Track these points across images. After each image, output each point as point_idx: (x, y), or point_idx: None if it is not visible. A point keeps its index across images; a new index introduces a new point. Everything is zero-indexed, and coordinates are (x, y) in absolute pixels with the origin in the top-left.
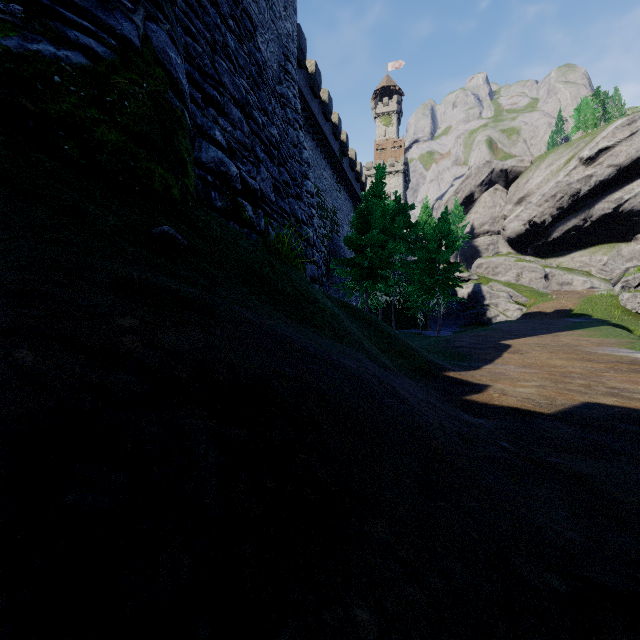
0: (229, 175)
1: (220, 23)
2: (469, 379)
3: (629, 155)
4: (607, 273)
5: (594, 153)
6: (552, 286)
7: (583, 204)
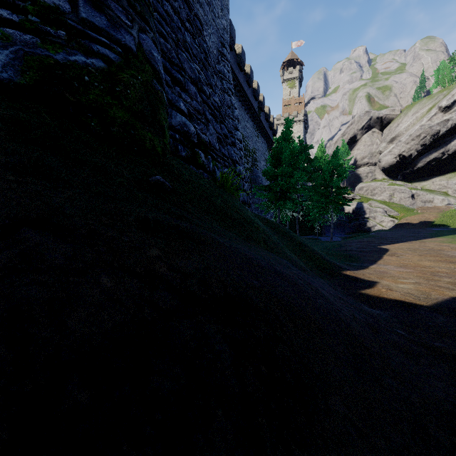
0: (189, 133)
1: (181, 26)
2: (361, 277)
3: None
4: None
5: (450, 103)
6: (417, 203)
7: (442, 141)
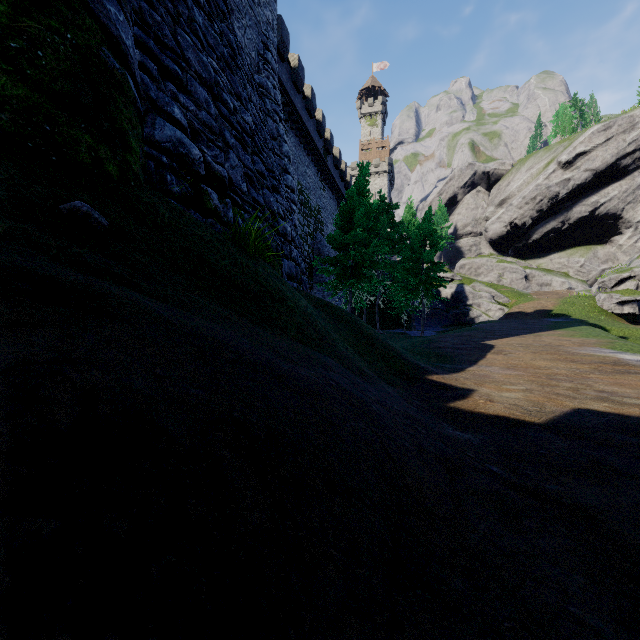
0: (190, 158)
1: None
2: (453, 383)
3: (605, 160)
4: (584, 274)
5: (572, 157)
6: (532, 287)
7: (561, 207)
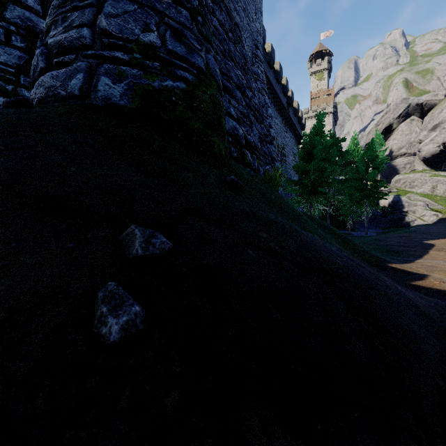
0: (238, 135)
1: (226, 37)
2: (409, 270)
3: None
4: None
5: None
6: None
7: None
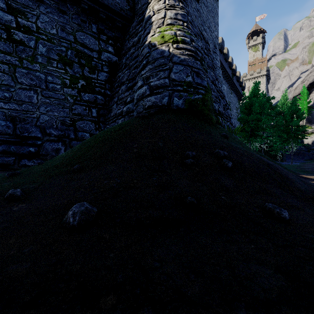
0: (215, 109)
1: (205, 55)
2: (311, 178)
3: None
4: None
5: None
6: None
7: None
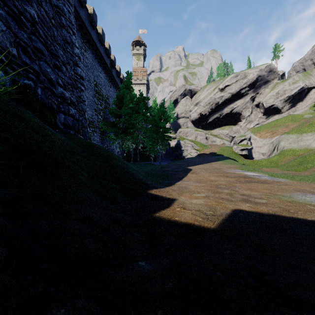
0: None
1: None
2: (164, 194)
3: (235, 89)
4: (228, 137)
5: (224, 87)
6: (209, 142)
7: (220, 108)
